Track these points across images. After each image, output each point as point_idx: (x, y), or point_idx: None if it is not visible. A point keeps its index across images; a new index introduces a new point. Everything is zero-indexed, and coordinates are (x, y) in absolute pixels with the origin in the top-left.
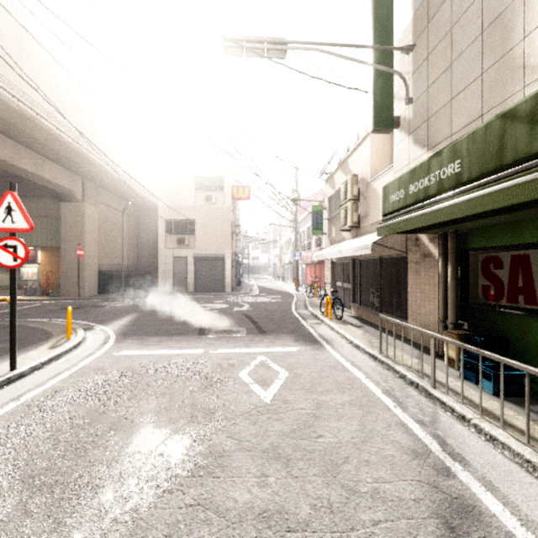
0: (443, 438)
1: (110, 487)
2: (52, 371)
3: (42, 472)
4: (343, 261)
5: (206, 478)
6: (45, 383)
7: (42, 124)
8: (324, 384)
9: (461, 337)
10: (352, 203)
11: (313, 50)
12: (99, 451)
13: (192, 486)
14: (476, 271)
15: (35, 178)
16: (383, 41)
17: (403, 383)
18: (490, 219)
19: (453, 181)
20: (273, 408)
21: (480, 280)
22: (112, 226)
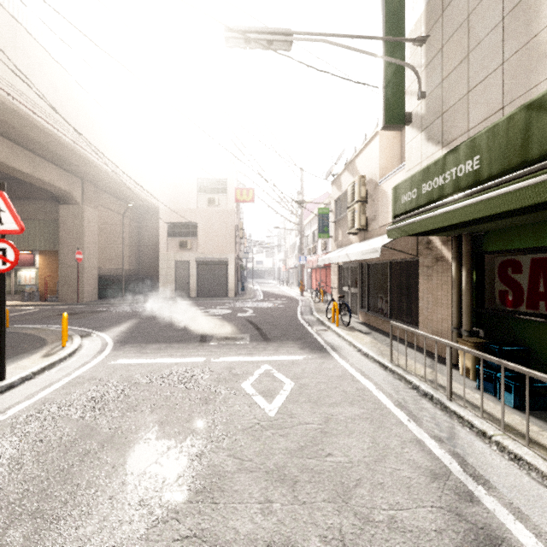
0: (463, 457)
1: (97, 514)
2: (44, 381)
3: (23, 496)
4: (350, 266)
5: (204, 504)
6: (36, 395)
7: (38, 124)
8: (332, 396)
9: (477, 345)
10: (360, 204)
11: (320, 41)
12: (88, 472)
13: (188, 513)
14: (492, 275)
15: (32, 180)
16: (394, 33)
17: (417, 395)
18: (510, 220)
19: (471, 178)
20: (278, 423)
21: (497, 285)
22: (112, 229)
